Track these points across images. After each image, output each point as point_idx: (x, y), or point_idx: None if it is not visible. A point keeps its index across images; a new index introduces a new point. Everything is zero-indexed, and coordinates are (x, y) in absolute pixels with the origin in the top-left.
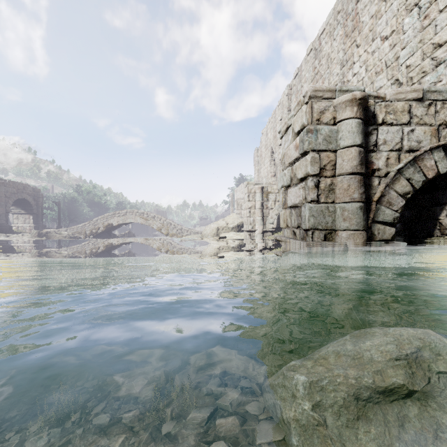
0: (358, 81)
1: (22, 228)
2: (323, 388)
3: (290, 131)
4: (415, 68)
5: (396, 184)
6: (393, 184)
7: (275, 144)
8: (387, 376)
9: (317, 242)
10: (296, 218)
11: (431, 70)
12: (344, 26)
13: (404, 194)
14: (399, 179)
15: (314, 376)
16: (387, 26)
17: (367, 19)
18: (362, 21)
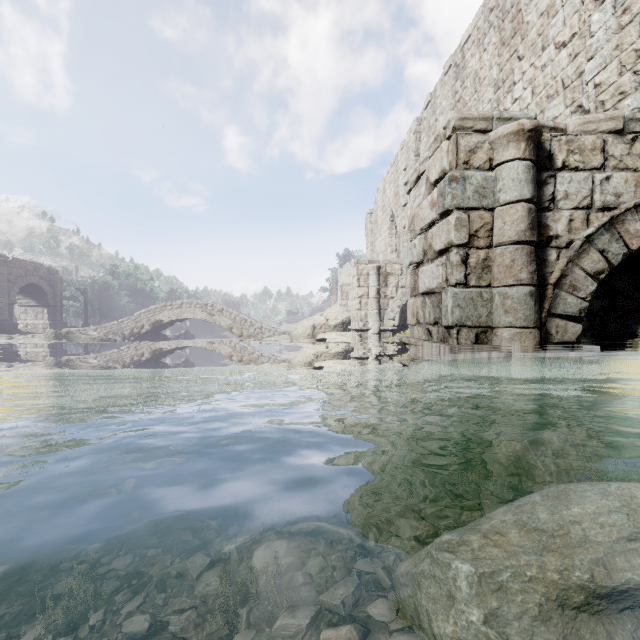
0: (521, 109)
1: (32, 326)
2: (502, 587)
3: (422, 181)
4: (608, 88)
5: (583, 258)
6: (579, 258)
7: (397, 204)
8: (616, 569)
9: (465, 346)
10: (432, 311)
11: (633, 90)
12: (500, 30)
13: (595, 274)
14: (588, 252)
15: (486, 565)
16: (566, 27)
17: (535, 18)
18: (527, 21)
